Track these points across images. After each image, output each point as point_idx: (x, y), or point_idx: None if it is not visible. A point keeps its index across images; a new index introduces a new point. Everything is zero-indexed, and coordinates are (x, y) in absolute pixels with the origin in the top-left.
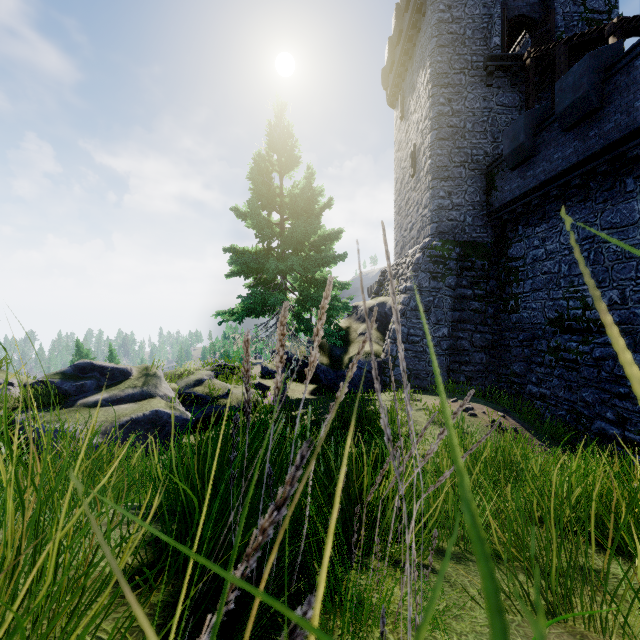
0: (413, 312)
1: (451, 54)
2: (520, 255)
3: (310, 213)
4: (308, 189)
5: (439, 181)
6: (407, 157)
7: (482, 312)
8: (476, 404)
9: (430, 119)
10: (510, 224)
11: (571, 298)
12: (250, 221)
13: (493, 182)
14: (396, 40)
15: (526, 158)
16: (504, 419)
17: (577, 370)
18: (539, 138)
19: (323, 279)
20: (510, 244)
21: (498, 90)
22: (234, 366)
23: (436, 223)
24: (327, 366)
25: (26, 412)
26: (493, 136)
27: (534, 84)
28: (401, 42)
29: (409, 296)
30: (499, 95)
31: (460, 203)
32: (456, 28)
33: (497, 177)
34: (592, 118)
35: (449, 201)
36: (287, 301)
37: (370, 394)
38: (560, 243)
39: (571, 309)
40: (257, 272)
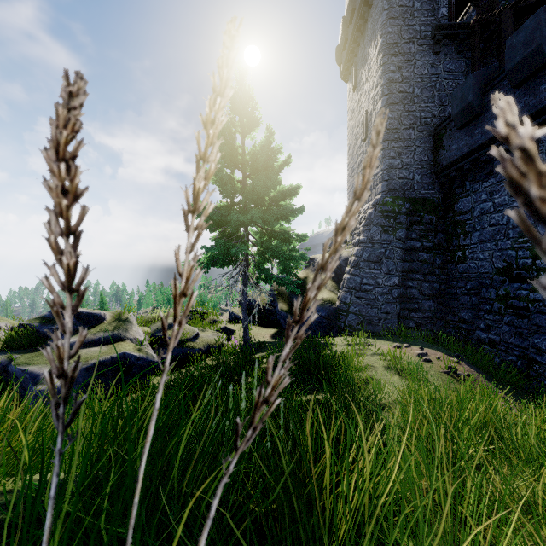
0: (366, 263)
1: (401, 25)
2: (467, 209)
3: (270, 170)
4: (268, 148)
5: (390, 142)
6: (359, 124)
7: (430, 263)
8: (429, 349)
9: (381, 86)
10: (457, 180)
11: (520, 248)
12: (214, 177)
13: (441, 142)
14: (349, 18)
15: (474, 116)
16: (459, 365)
17: (528, 317)
18: (487, 97)
19: (282, 231)
20: (457, 199)
21: (445, 57)
22: (203, 312)
23: (387, 181)
24: (286, 312)
25: (6, 353)
26: (440, 100)
27: (480, 50)
28: (354, 20)
29: (362, 248)
30: (446, 62)
31: (409, 162)
32: (405, 1)
33: (445, 137)
34: (544, 72)
35: (399, 161)
36: (82, 88)
37: (326, 339)
38: (508, 196)
39: (520, 259)
40: (221, 225)
